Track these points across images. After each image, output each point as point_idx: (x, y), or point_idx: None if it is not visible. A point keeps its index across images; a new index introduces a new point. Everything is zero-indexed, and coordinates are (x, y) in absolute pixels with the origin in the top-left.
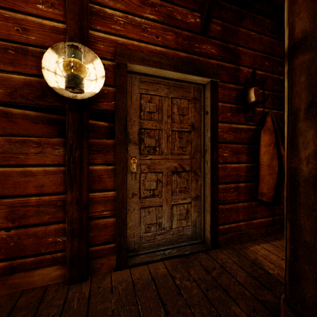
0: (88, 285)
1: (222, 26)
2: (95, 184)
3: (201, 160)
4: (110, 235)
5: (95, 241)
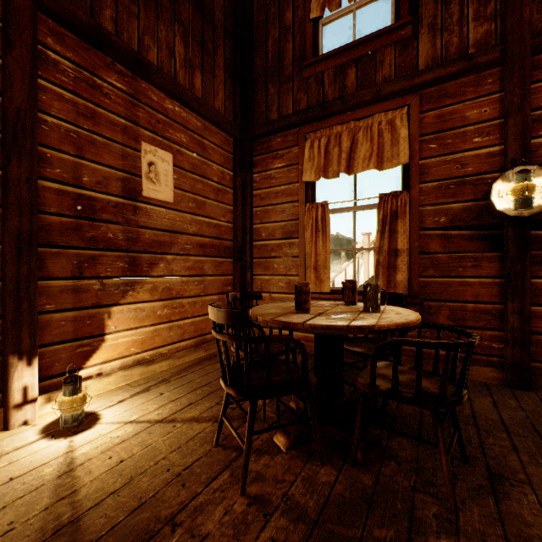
0: (533, 394)
1: None
2: (536, 297)
3: None
4: None
5: (536, 358)
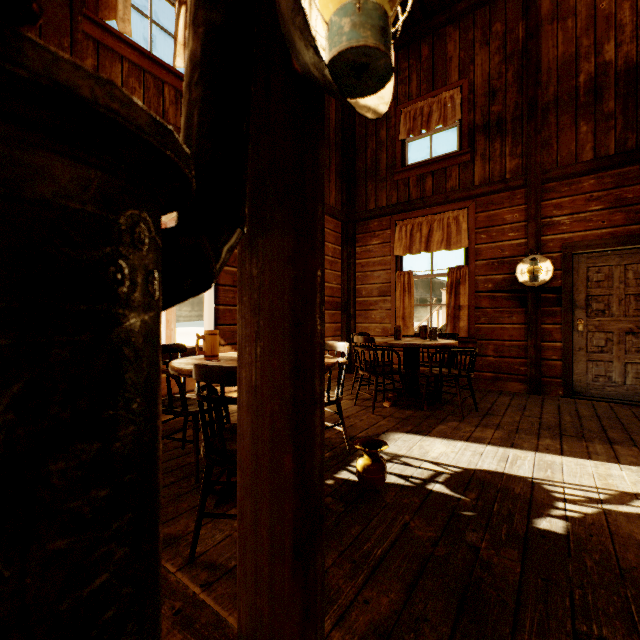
0: (541, 396)
1: None
2: (546, 337)
3: None
4: (557, 373)
5: (546, 375)
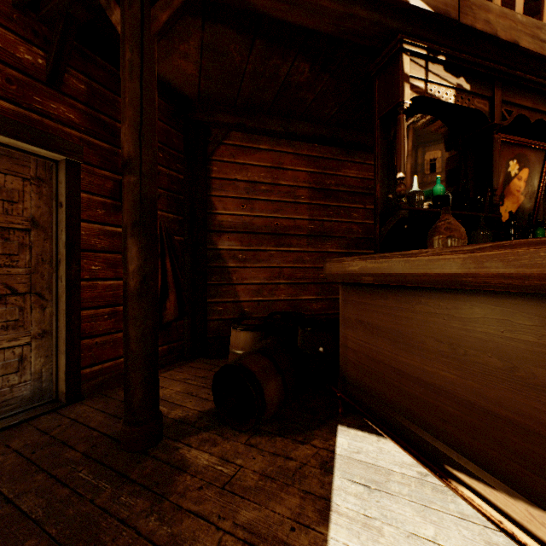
0: None
1: (89, 85)
2: None
3: (53, 276)
4: None
5: None
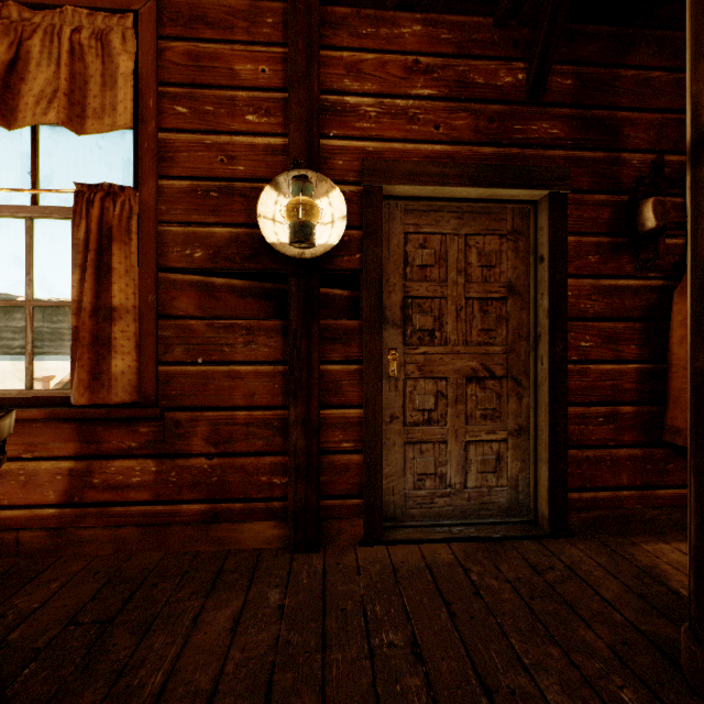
0: (320, 557)
1: (576, 75)
2: (330, 394)
3: (529, 356)
4: (353, 484)
5: (330, 491)
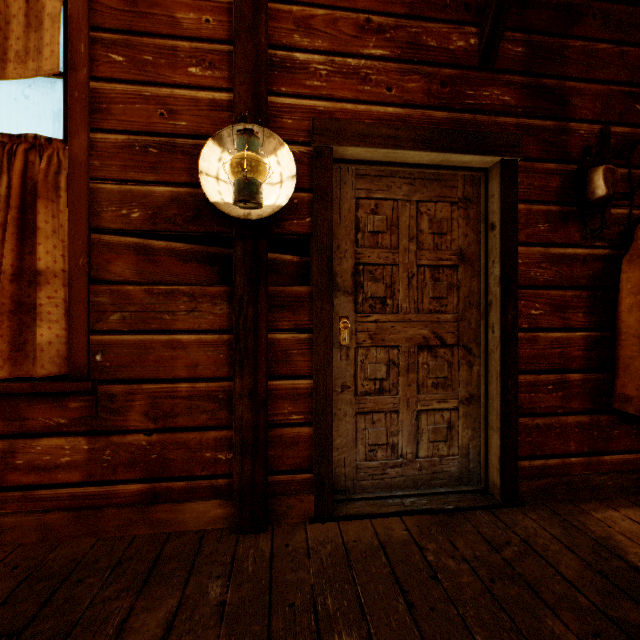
0: (268, 538)
1: (526, 43)
2: (279, 364)
3: (479, 324)
4: (303, 457)
5: (279, 466)
